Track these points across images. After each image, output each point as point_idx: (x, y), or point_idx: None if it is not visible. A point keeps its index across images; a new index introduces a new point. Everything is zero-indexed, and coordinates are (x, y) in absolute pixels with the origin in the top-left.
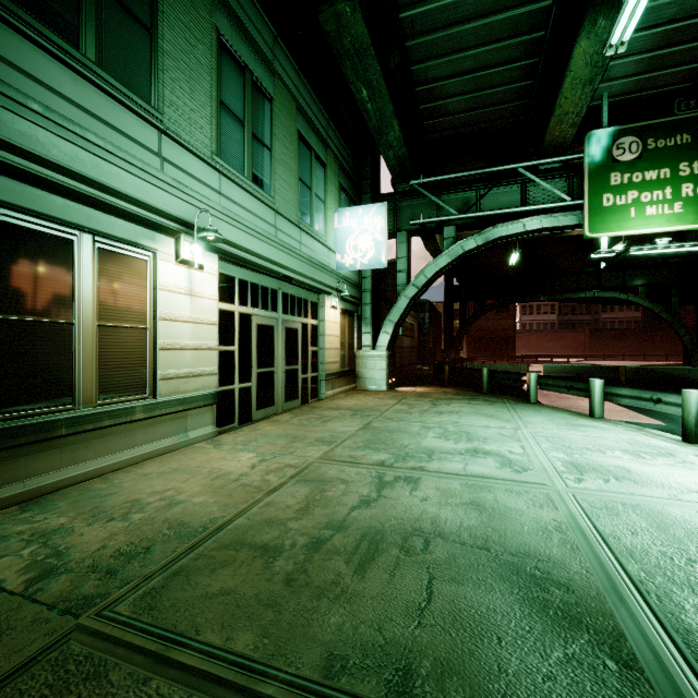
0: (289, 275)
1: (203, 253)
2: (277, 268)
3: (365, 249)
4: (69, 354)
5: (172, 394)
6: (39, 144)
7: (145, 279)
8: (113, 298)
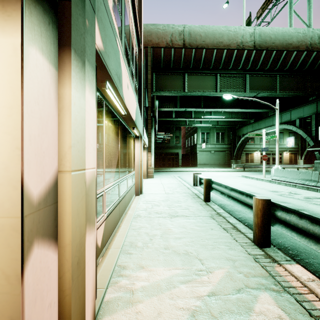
0: (272, 151)
1: (258, 152)
2: (269, 151)
3: (290, 144)
4: (248, 160)
5: (255, 163)
6: (247, 149)
7: (253, 155)
8: (251, 157)
